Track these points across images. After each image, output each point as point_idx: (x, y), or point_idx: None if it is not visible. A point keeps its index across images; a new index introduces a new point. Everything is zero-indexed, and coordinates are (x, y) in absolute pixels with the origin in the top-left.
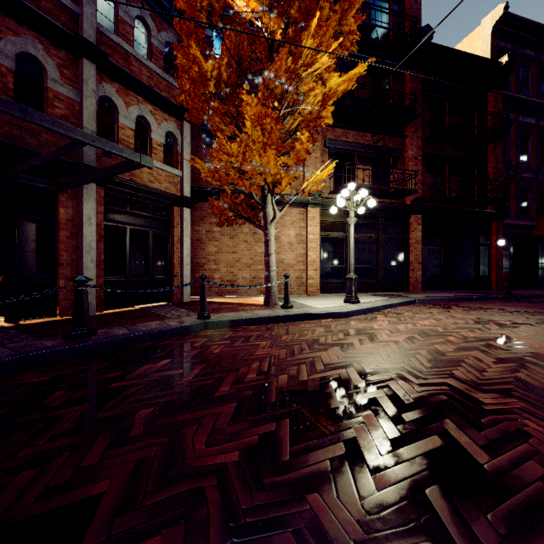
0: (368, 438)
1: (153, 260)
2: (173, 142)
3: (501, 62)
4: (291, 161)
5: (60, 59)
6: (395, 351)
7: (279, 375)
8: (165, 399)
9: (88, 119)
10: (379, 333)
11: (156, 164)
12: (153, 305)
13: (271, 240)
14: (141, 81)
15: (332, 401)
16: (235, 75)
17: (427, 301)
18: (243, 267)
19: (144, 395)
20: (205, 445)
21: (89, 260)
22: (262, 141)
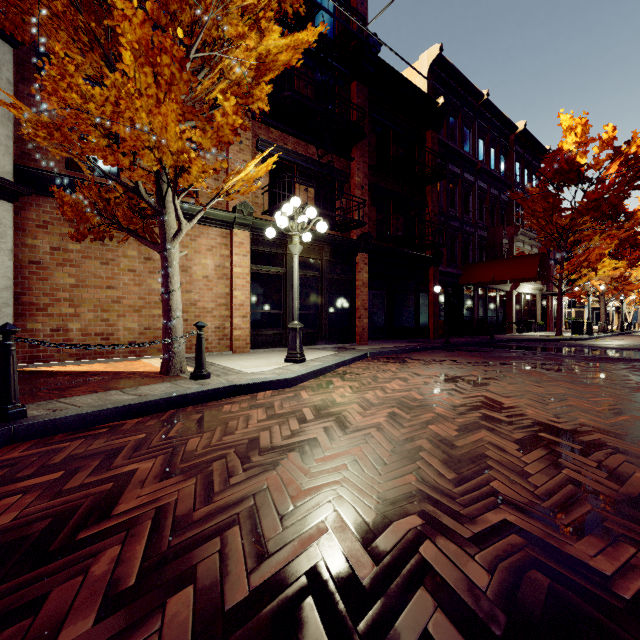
0: None
1: None
2: None
3: (438, 102)
4: (209, 141)
5: None
6: (387, 448)
7: (169, 595)
8: None
9: None
10: (348, 412)
11: None
12: None
13: (174, 268)
14: None
15: None
16: None
17: (379, 354)
18: (127, 311)
19: None
20: None
21: None
22: (155, 95)
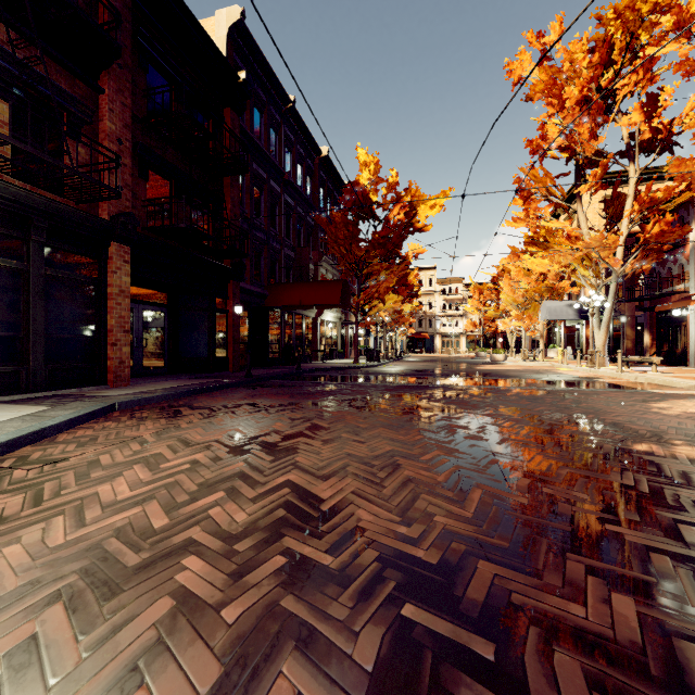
0: None
1: None
2: None
3: (239, 76)
4: None
5: None
6: None
7: None
8: None
9: None
10: None
11: None
12: None
13: None
14: None
15: None
16: None
17: (140, 403)
18: None
19: None
20: None
21: None
22: None
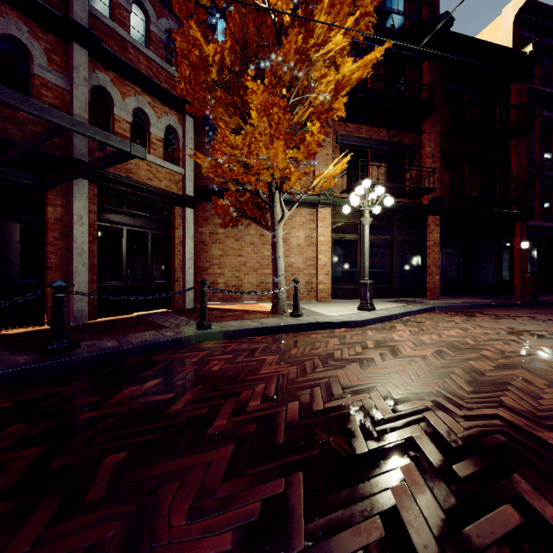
0: (413, 507)
1: (152, 264)
2: (174, 137)
3: (524, 52)
4: (301, 154)
5: (48, 43)
6: (424, 369)
7: (288, 402)
8: (144, 438)
9: (80, 109)
10: (401, 346)
11: (156, 160)
12: (152, 312)
13: (279, 242)
14: (138, 70)
15: (357, 443)
16: (239, 62)
17: (448, 308)
18: (249, 271)
19: (119, 431)
20: (185, 519)
21: (81, 263)
22: (269, 133)
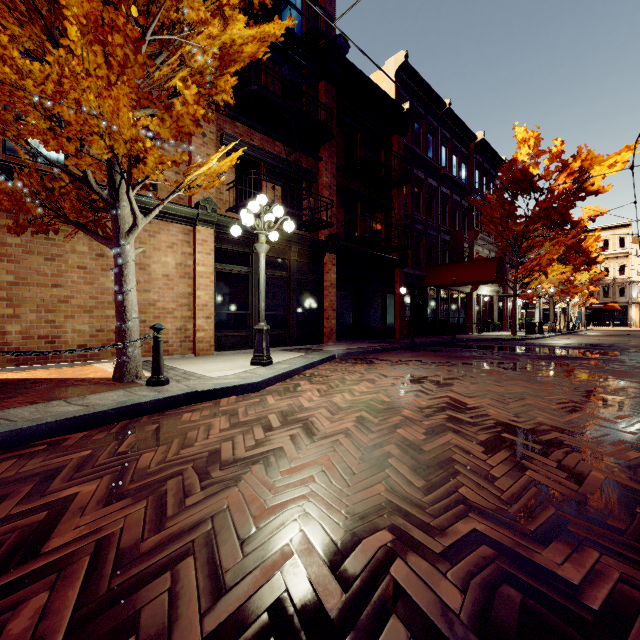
0: None
1: None
2: None
3: (403, 108)
4: (167, 130)
5: None
6: (356, 456)
7: None
8: None
9: None
10: (316, 417)
11: None
12: None
13: (128, 266)
14: None
15: None
16: None
17: (347, 355)
18: (76, 312)
19: None
20: None
21: None
22: (106, 77)
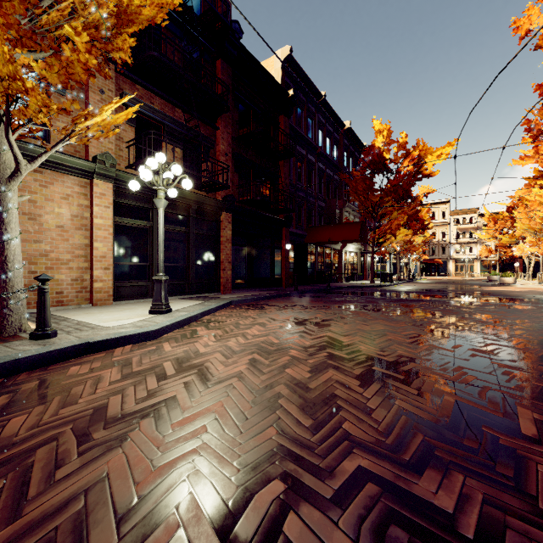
0: None
1: None
2: None
3: (289, 93)
4: (55, 75)
5: None
6: (248, 400)
7: None
8: None
9: None
10: (211, 362)
11: None
12: None
13: (10, 214)
14: None
15: None
16: None
17: (241, 302)
18: None
19: None
20: None
21: None
22: None
